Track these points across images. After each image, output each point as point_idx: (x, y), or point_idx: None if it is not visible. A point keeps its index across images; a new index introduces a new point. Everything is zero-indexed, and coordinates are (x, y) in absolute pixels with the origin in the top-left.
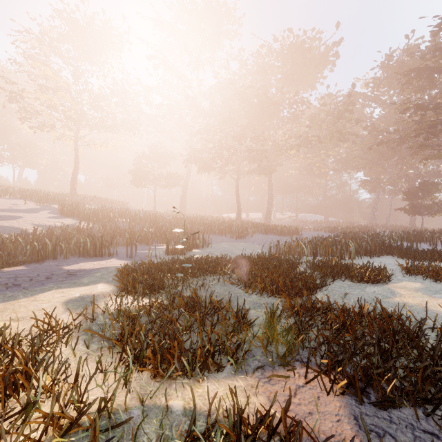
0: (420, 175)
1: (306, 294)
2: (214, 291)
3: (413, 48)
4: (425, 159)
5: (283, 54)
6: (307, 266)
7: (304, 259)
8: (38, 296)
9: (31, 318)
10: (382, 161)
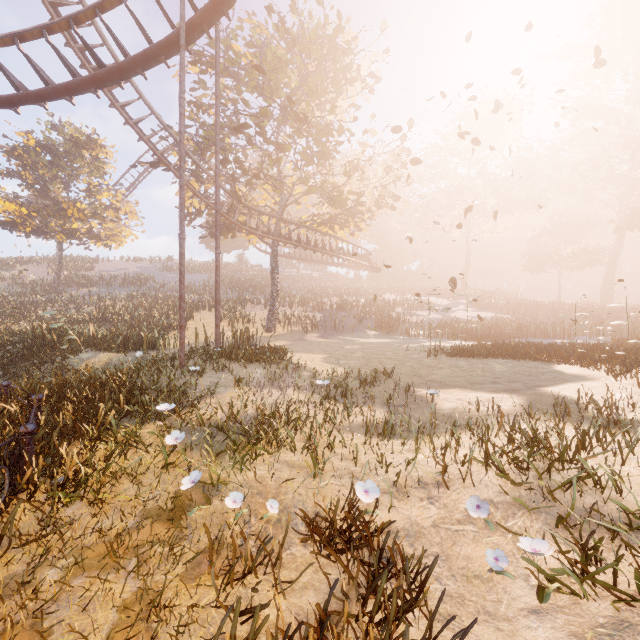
0: None
1: None
2: None
3: None
4: None
5: None
6: None
7: None
8: None
9: None
10: None
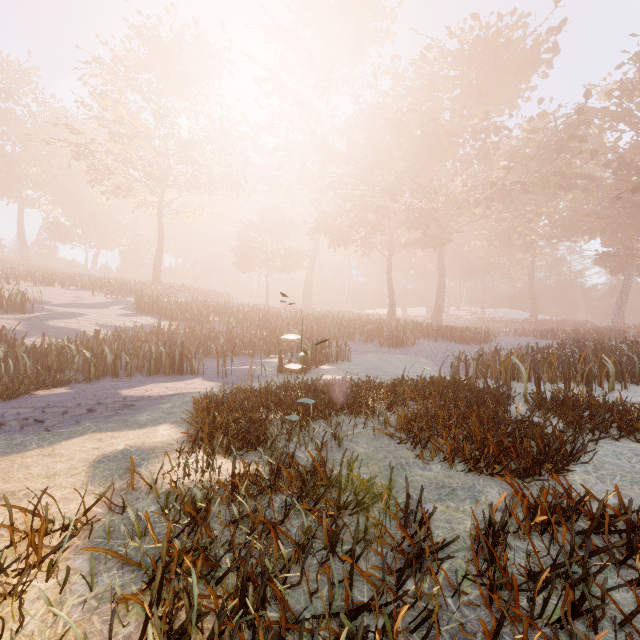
0: None
1: (547, 469)
2: (357, 456)
3: None
4: None
5: (463, 57)
6: (529, 404)
7: (514, 387)
8: (58, 446)
9: (5, 505)
10: (638, 219)
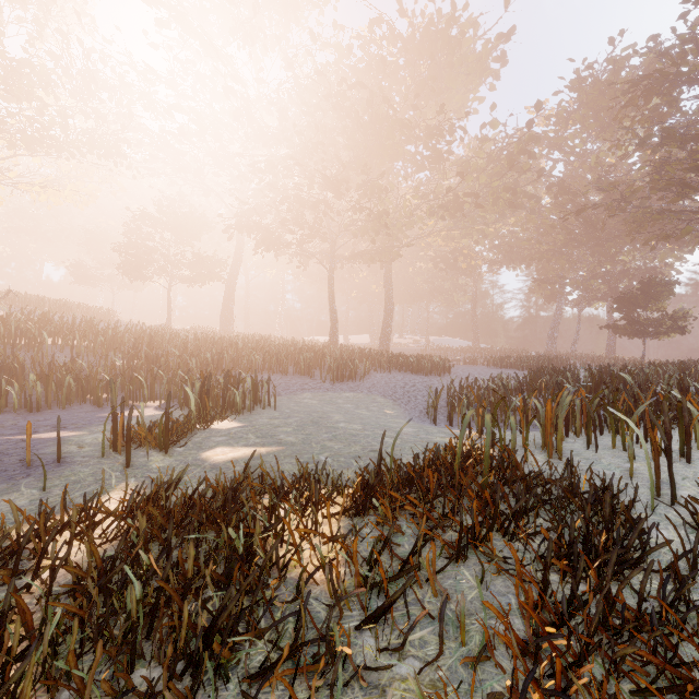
0: (629, 272)
1: None
2: None
3: (620, 62)
4: (665, 236)
5: (414, 44)
6: None
7: (563, 454)
8: None
9: None
10: (571, 248)
